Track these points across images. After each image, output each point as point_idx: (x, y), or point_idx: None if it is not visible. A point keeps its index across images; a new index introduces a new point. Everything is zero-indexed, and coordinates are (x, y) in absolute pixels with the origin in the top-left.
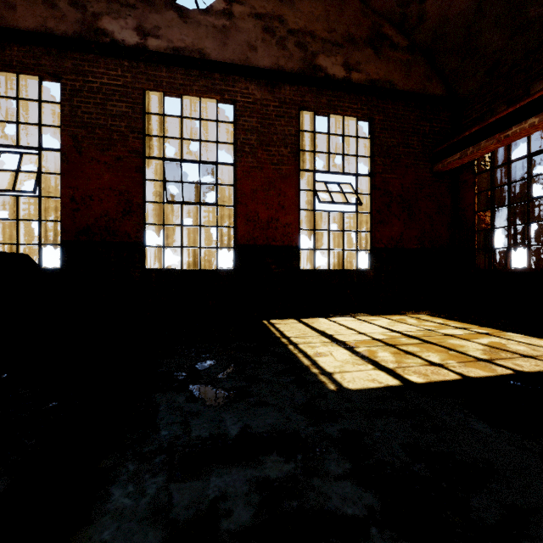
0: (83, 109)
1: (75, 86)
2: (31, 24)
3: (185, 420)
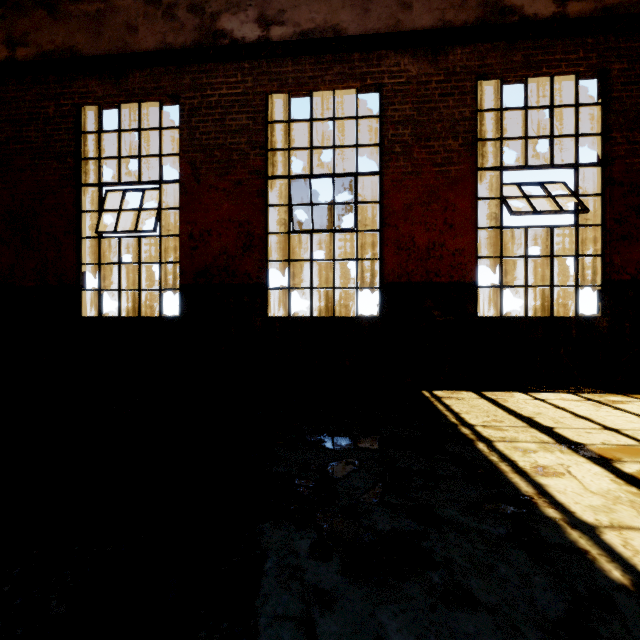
0: (201, 130)
1: (194, 104)
2: (152, 43)
3: (307, 613)
